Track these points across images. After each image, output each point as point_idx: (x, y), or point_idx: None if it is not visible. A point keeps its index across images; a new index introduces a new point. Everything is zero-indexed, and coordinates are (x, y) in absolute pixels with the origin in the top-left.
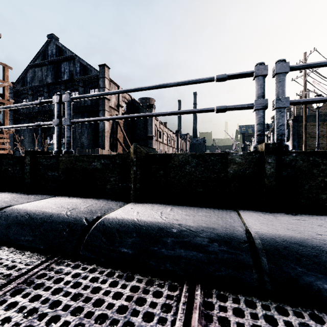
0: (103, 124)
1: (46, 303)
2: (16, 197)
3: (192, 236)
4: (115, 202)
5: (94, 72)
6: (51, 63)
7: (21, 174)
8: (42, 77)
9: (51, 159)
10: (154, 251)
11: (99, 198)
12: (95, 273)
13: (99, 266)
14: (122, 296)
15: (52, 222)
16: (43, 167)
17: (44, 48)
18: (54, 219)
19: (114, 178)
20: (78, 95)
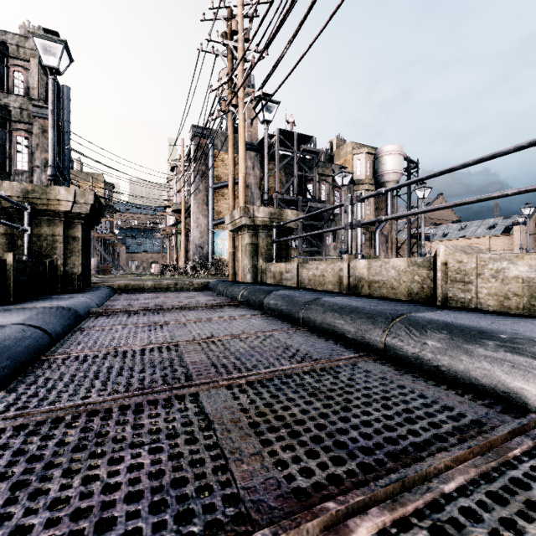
0: None
1: (69, 385)
2: None
3: (9, 335)
4: None
5: None
6: None
7: None
8: None
9: None
10: (17, 352)
11: None
12: (20, 388)
13: (4, 391)
14: (56, 370)
15: None
16: None
17: None
18: None
19: None
20: None
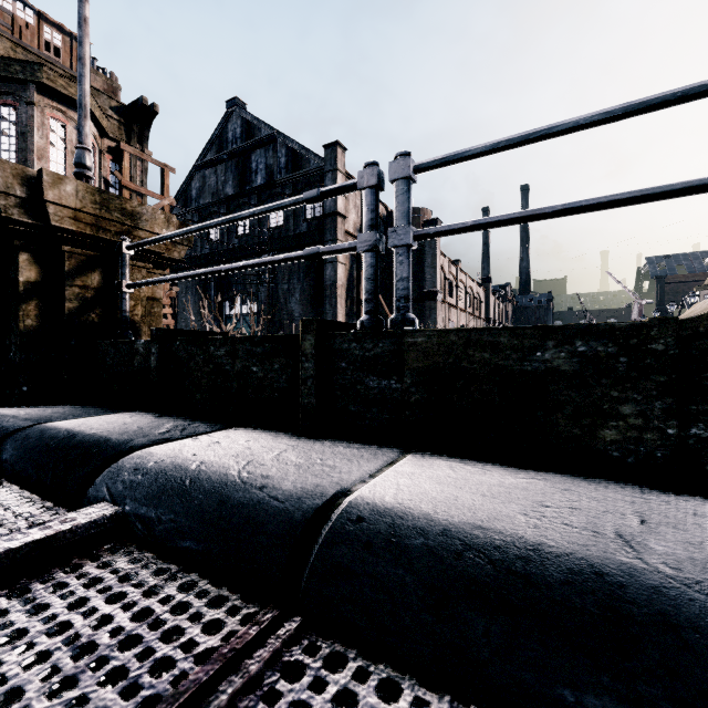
0: (334, 271)
1: None
2: (307, 451)
3: None
4: (696, 501)
5: (314, 162)
6: (233, 156)
7: (286, 384)
8: (216, 186)
9: (378, 342)
10: None
11: (579, 473)
12: None
13: None
14: None
15: (665, 623)
16: (350, 366)
17: (220, 129)
18: (659, 610)
19: (638, 407)
20: (282, 214)
